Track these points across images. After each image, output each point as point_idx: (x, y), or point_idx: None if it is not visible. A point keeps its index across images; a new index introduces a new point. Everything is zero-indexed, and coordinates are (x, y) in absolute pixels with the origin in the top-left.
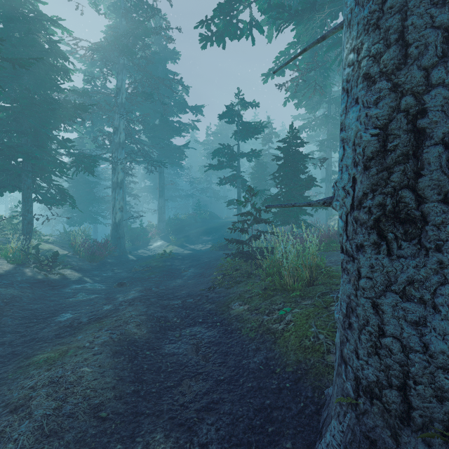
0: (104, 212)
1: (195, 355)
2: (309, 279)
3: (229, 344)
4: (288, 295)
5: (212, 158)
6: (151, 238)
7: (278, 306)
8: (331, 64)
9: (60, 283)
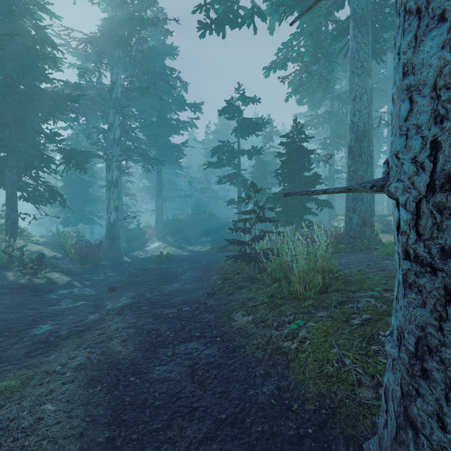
0: (101, 212)
1: (190, 381)
2: (322, 285)
3: (232, 367)
4: (299, 304)
5: (212, 156)
6: (148, 239)
7: (289, 318)
8: (337, 56)
9: (45, 287)
